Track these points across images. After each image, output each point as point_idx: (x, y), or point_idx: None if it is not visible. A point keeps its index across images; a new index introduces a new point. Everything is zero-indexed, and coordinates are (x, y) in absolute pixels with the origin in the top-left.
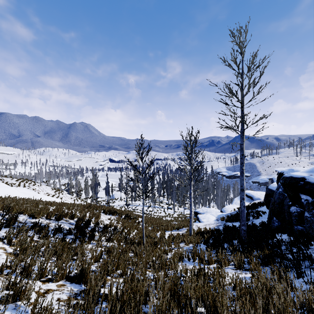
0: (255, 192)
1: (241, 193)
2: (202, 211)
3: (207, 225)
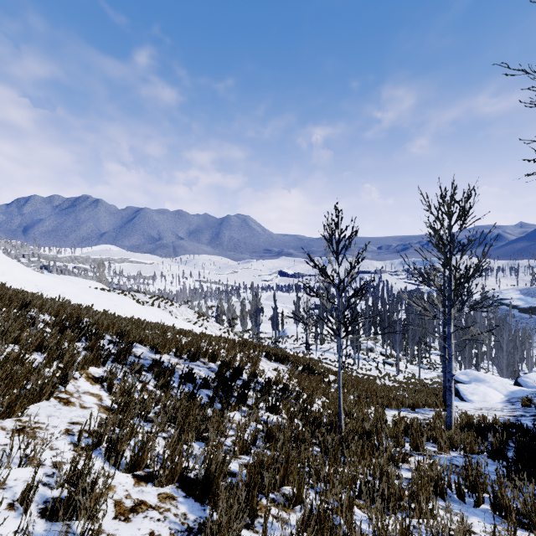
0: None
1: None
2: (466, 378)
3: (484, 411)
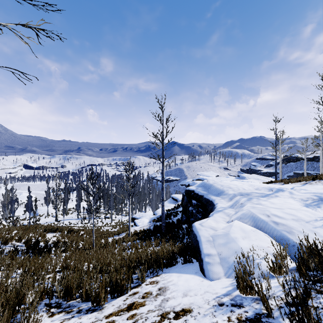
0: (180, 195)
1: (162, 202)
2: (139, 216)
3: (142, 228)
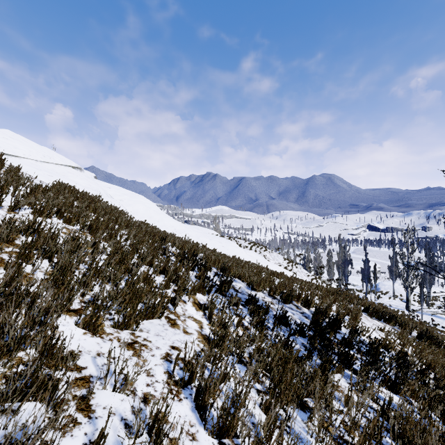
0: None
1: None
2: None
3: None
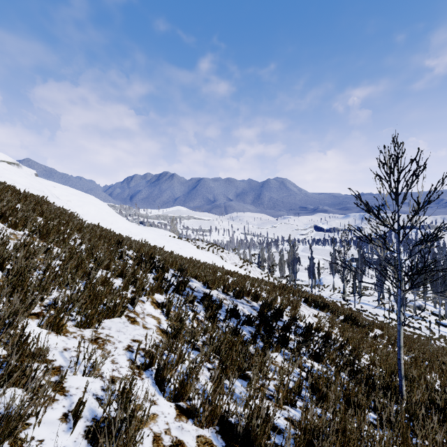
0: None
1: None
2: None
3: None
